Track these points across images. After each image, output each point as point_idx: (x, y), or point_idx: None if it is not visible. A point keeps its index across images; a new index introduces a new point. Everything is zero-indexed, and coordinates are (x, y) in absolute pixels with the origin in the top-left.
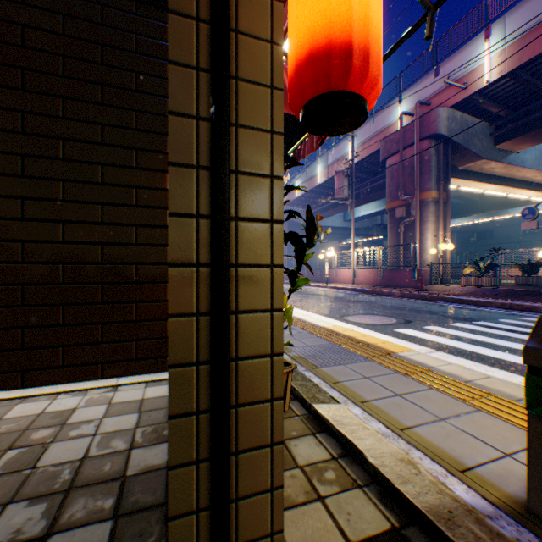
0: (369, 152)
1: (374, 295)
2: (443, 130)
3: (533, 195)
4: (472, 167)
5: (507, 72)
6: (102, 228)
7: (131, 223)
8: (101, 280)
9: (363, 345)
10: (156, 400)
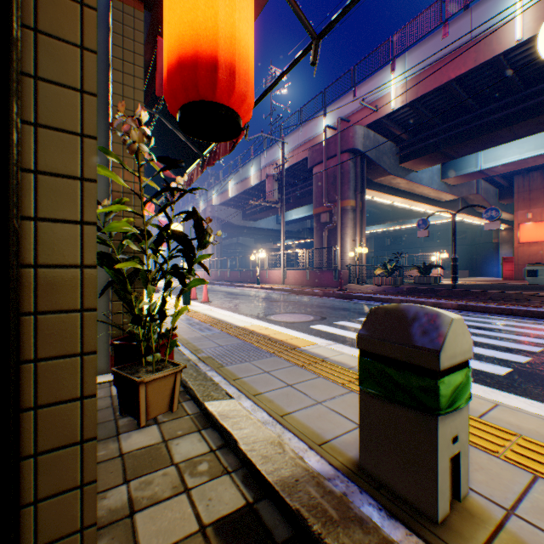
0: (299, 159)
1: (301, 294)
2: (360, 146)
3: (429, 208)
4: (384, 181)
5: (408, 102)
6: None
7: None
8: None
9: (274, 342)
10: None
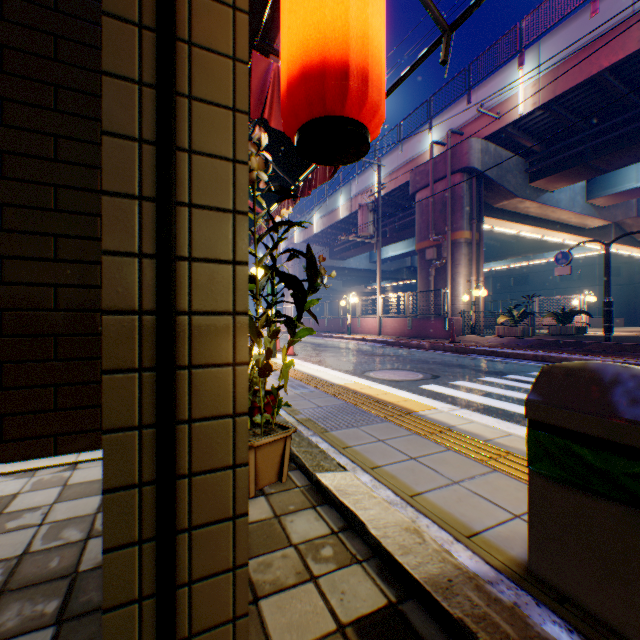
0: (397, 184)
1: (402, 347)
2: (476, 164)
3: (569, 238)
4: (507, 205)
5: (541, 104)
6: (56, 266)
7: (96, 260)
8: (55, 331)
9: (382, 405)
10: None
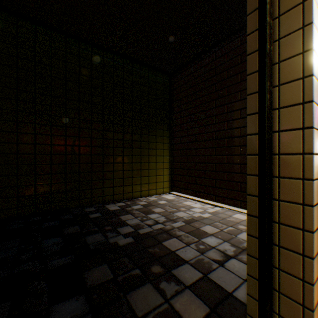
0: None
1: None
2: None
3: None
4: None
5: None
6: None
7: None
8: None
9: None
10: None
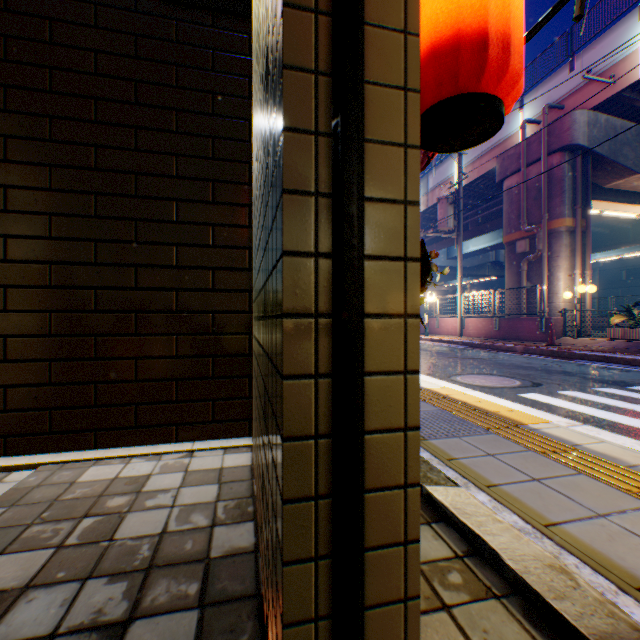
0: (481, 172)
1: (488, 350)
2: (581, 140)
3: None
4: (622, 185)
5: None
6: (176, 272)
7: (208, 265)
8: (175, 331)
9: (481, 414)
10: (236, 470)
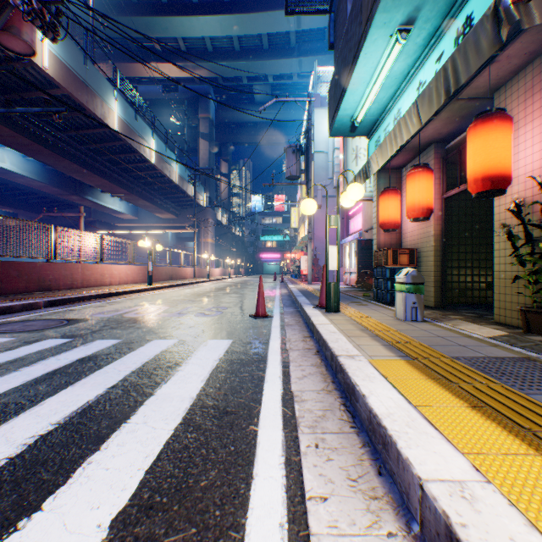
0: None
1: None
2: None
3: None
4: None
5: None
6: None
7: None
8: None
9: (449, 376)
10: None
